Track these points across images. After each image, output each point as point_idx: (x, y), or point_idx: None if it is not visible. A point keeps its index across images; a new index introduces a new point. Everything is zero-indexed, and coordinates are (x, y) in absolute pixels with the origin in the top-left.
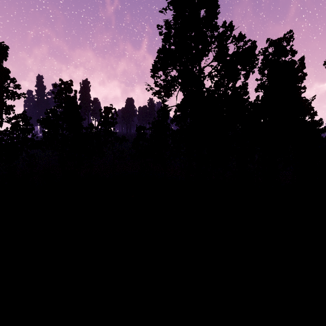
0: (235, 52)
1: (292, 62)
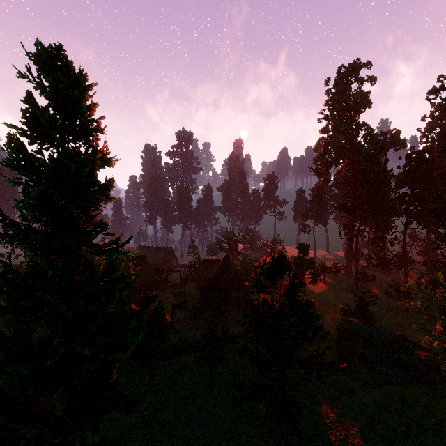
0: (381, 140)
1: (423, 150)
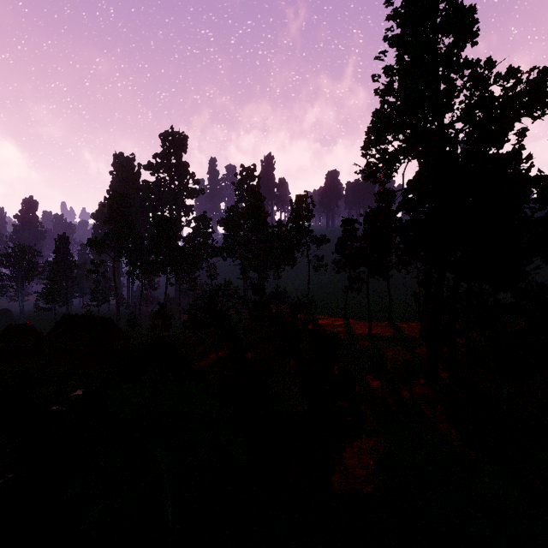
0: (505, 94)
1: None
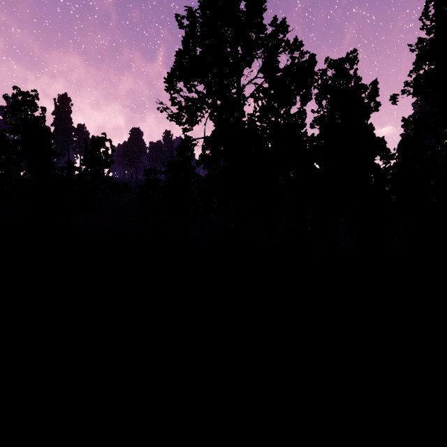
0: (288, 66)
1: (363, 86)
